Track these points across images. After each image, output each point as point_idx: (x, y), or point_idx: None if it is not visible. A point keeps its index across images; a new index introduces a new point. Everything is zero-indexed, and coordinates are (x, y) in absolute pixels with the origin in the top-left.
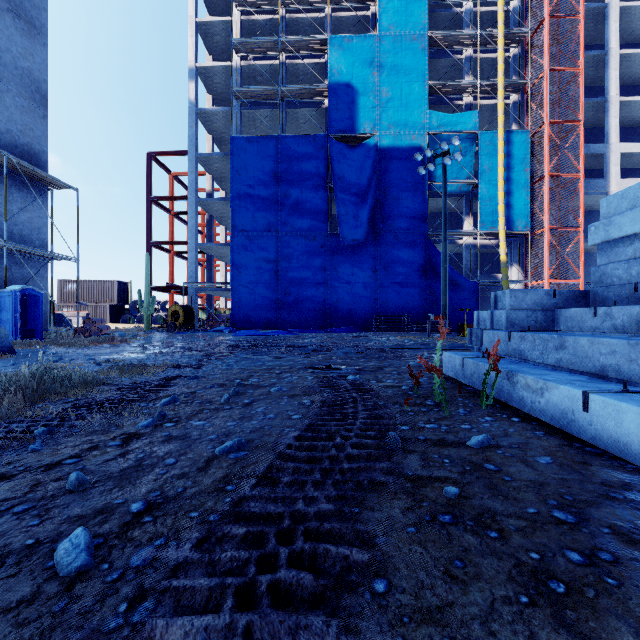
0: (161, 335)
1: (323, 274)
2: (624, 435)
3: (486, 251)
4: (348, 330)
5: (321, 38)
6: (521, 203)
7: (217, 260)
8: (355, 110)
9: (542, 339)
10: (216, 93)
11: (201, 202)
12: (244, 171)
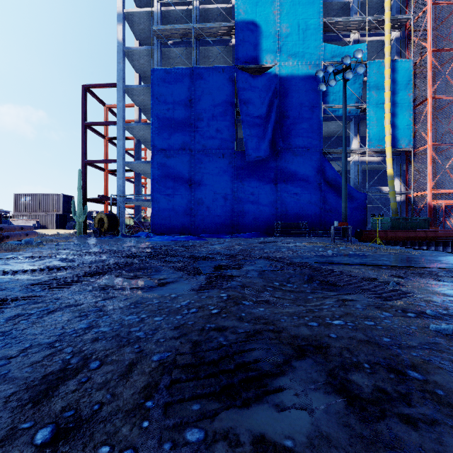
0: (80, 240)
1: (231, 186)
2: None
3: (368, 168)
4: (253, 235)
5: None
6: (405, 124)
7: (145, 178)
8: (258, 44)
9: None
10: (142, 38)
11: (128, 127)
12: (163, 98)
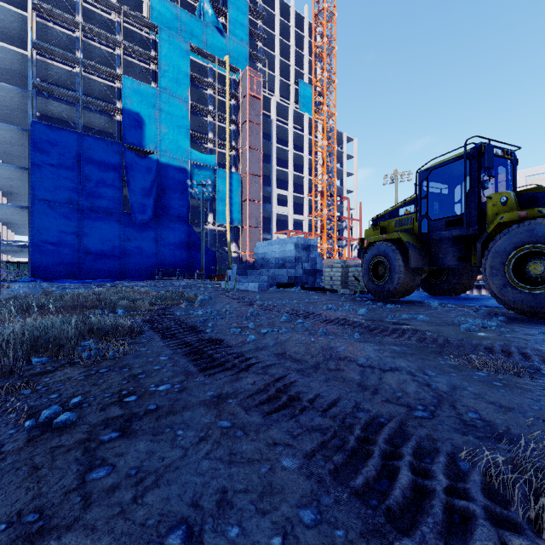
0: None
1: (119, 240)
2: (252, 287)
3: (219, 233)
4: (141, 279)
5: (117, 74)
6: (237, 211)
7: None
8: (143, 133)
9: (244, 277)
10: None
11: None
12: (46, 152)
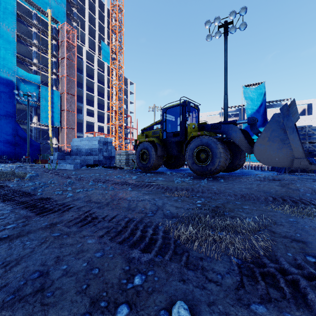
0: None
1: None
2: (69, 167)
3: (43, 130)
4: None
5: None
6: (57, 116)
7: None
8: None
9: (63, 160)
10: None
11: None
12: None
